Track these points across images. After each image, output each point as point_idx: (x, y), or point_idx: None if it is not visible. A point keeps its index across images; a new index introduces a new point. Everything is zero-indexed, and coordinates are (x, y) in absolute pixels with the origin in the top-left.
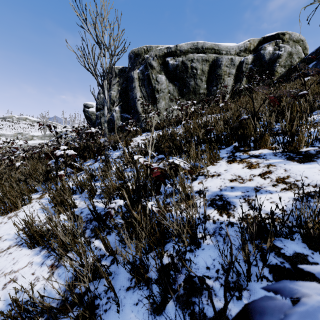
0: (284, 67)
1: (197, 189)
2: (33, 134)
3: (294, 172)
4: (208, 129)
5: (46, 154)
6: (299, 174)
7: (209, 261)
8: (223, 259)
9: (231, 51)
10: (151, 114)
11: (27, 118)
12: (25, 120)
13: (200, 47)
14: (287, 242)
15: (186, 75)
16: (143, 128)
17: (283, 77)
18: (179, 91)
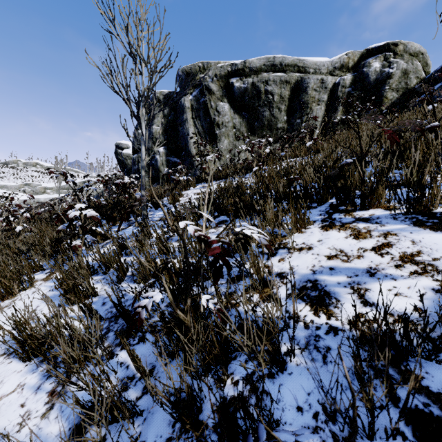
0: (396, 91)
1: (278, 270)
2: (45, 186)
3: (428, 246)
4: (291, 179)
5: (56, 215)
6: (436, 248)
7: (301, 396)
8: (328, 402)
9: (322, 68)
10: (208, 157)
11: (38, 163)
12: (35, 166)
13: (277, 64)
14: (431, 366)
15: (258, 102)
16: (198, 177)
17: (395, 105)
18: (249, 125)
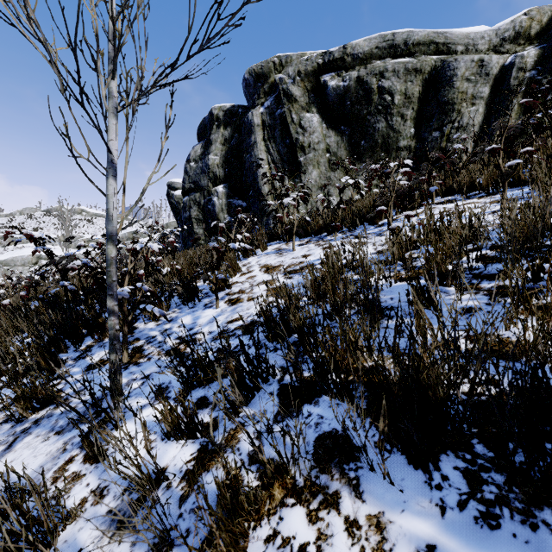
0: None
1: None
2: (89, 238)
3: None
4: None
5: None
6: None
7: None
8: None
9: (479, 43)
10: (287, 199)
11: (84, 210)
12: (80, 213)
13: (400, 43)
14: None
15: (366, 108)
16: (271, 231)
17: None
18: (351, 146)
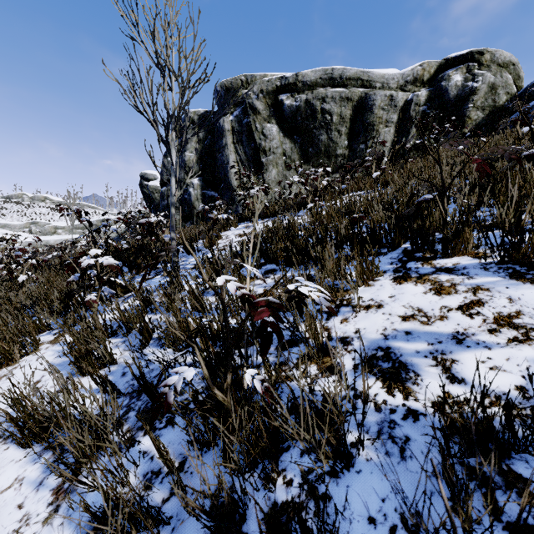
0: (482, 109)
1: (340, 334)
2: (56, 225)
3: (530, 305)
4: (355, 218)
5: (67, 263)
6: None
7: (373, 503)
8: (411, 518)
9: (391, 82)
10: (253, 191)
11: (47, 197)
12: (43, 201)
13: (337, 77)
14: None
15: (313, 124)
16: (240, 214)
17: (480, 127)
18: (302, 151)
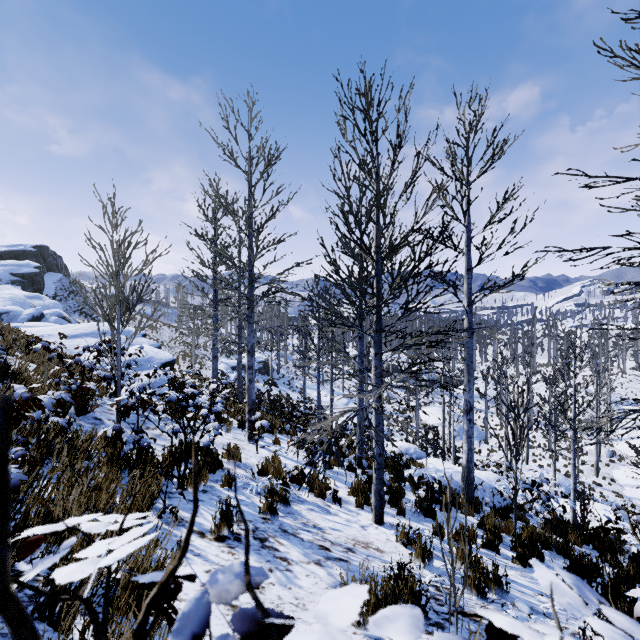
0: None
1: None
2: None
3: None
4: None
5: None
6: None
7: None
8: None
9: None
10: None
11: None
12: None
13: None
14: None
15: None
16: None
17: None
18: None
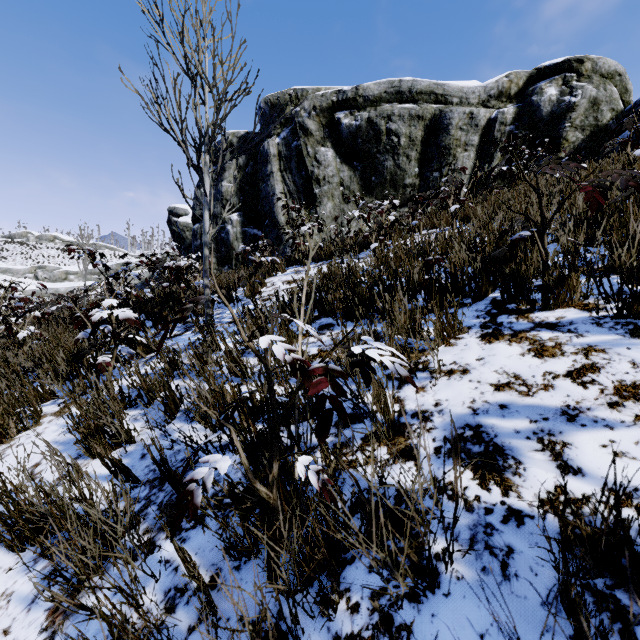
0: (581, 129)
1: (416, 407)
2: (68, 270)
3: None
4: (430, 261)
5: (75, 317)
6: None
7: None
8: None
9: (471, 97)
10: (304, 228)
11: (57, 236)
12: (52, 240)
13: (405, 90)
14: None
15: (376, 147)
16: (289, 257)
17: (579, 150)
18: (363, 180)
